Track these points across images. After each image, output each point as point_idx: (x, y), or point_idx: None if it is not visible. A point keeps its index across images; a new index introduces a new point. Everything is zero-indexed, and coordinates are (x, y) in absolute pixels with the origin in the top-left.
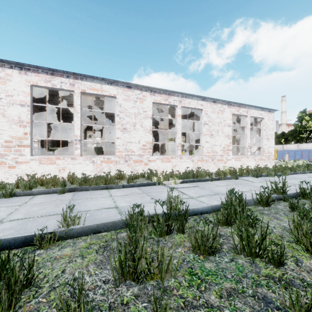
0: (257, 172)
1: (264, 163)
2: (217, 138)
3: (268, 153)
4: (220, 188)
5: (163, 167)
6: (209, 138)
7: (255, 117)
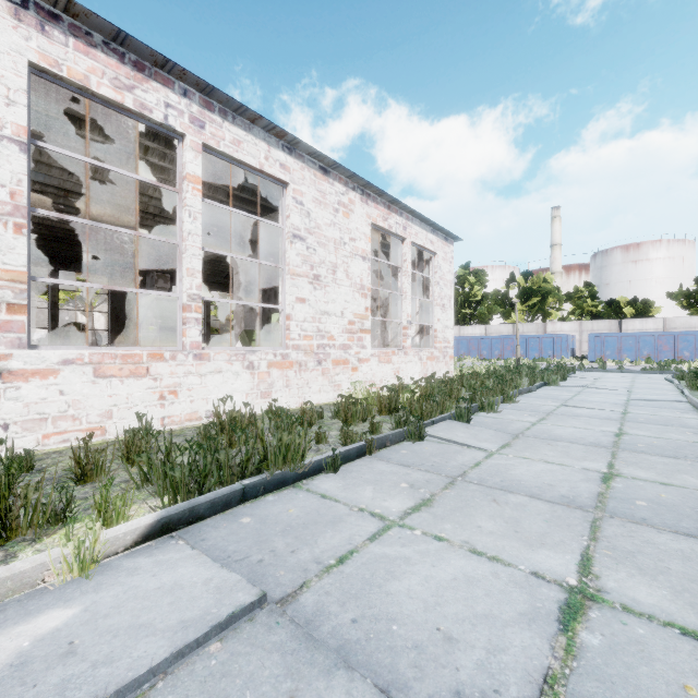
0: (467, 403)
1: (437, 367)
2: (333, 290)
3: (444, 341)
4: (417, 568)
5: (103, 404)
6: (309, 289)
7: (419, 248)
